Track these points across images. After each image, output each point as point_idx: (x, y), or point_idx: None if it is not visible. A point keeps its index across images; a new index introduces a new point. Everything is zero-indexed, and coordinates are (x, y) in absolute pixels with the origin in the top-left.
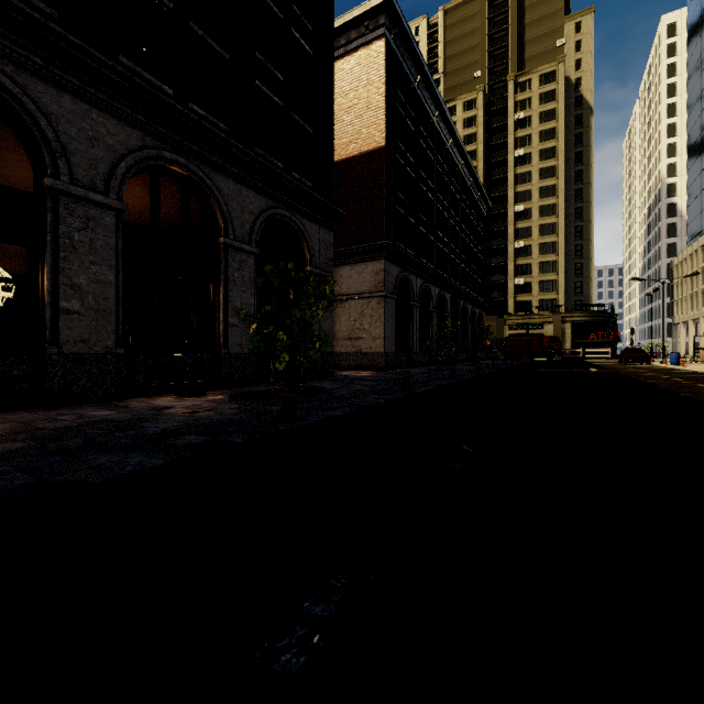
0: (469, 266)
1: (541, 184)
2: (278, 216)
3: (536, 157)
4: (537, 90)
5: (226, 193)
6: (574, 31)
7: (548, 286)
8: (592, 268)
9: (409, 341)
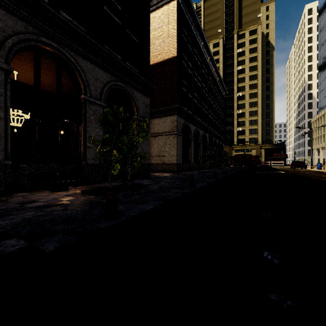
0: (217, 121)
1: (250, 83)
2: (118, 86)
3: (247, 70)
4: (248, 38)
5: (85, 68)
6: (265, 10)
7: (253, 131)
8: (274, 123)
9: (189, 157)
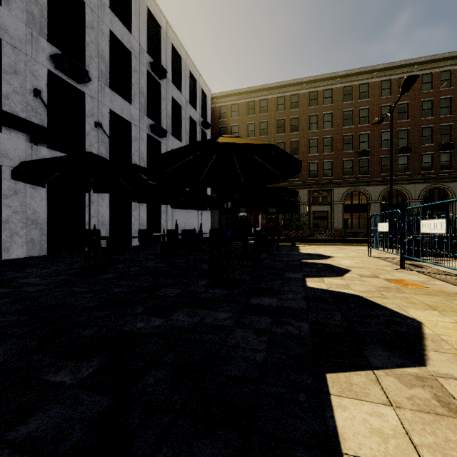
0: None
1: None
2: (432, 187)
3: None
4: None
5: (409, 188)
6: None
7: None
8: None
9: None
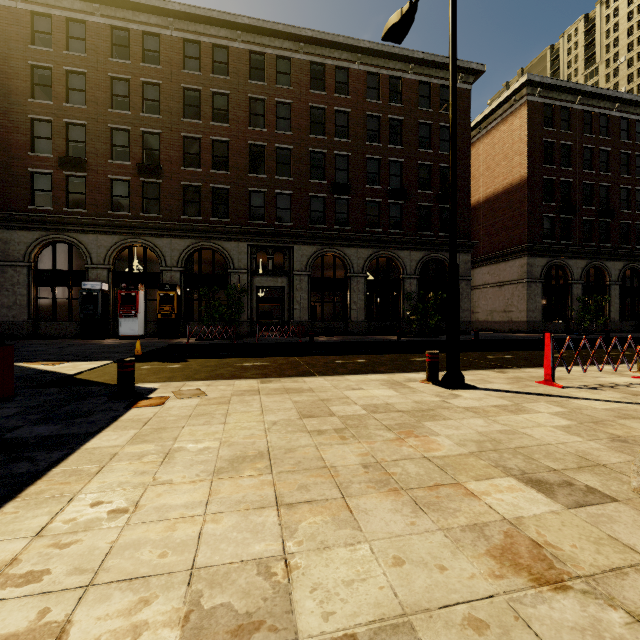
0: None
1: None
2: (431, 257)
3: None
4: None
5: (403, 257)
6: None
7: None
8: None
9: (567, 312)
